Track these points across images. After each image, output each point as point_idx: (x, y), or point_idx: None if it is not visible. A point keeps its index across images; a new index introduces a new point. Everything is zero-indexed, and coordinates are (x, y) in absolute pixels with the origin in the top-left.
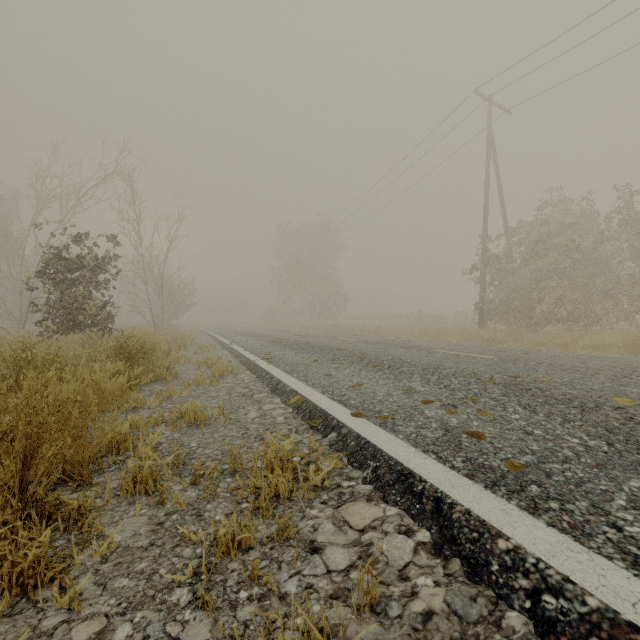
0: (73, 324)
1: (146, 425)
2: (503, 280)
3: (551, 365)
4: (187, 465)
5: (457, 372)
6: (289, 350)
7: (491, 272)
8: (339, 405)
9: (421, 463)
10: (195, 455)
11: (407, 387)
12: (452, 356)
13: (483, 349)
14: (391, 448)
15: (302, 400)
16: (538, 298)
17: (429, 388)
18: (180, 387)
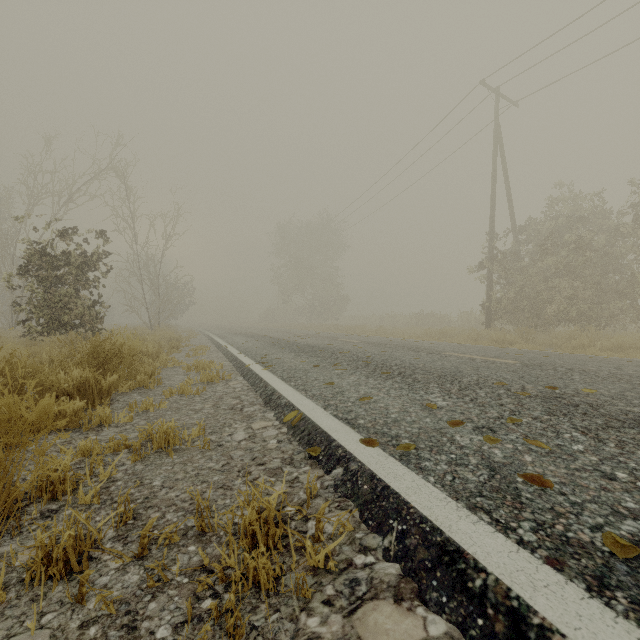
0: (58, 324)
1: (104, 452)
2: (510, 279)
3: (585, 372)
4: (139, 519)
5: (480, 381)
6: (287, 353)
7: (498, 270)
8: (345, 426)
9: (471, 532)
10: (154, 501)
11: (425, 401)
12: (467, 360)
13: (498, 352)
14: (421, 501)
15: (299, 417)
16: (548, 297)
17: (452, 402)
18: (161, 397)
